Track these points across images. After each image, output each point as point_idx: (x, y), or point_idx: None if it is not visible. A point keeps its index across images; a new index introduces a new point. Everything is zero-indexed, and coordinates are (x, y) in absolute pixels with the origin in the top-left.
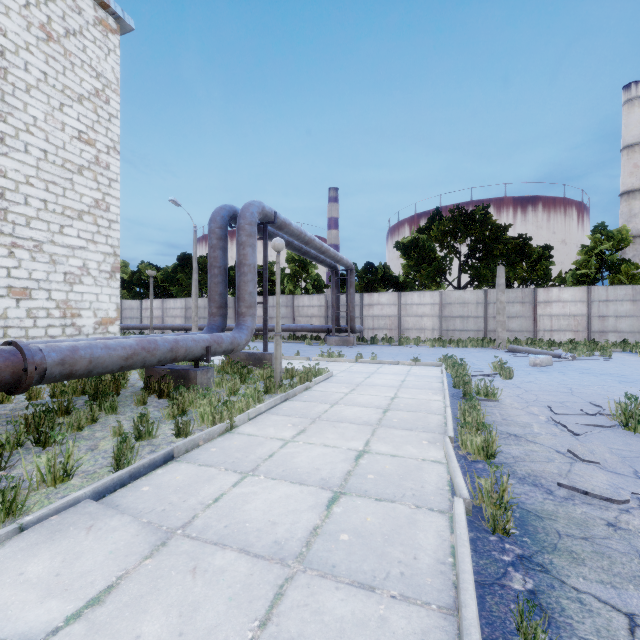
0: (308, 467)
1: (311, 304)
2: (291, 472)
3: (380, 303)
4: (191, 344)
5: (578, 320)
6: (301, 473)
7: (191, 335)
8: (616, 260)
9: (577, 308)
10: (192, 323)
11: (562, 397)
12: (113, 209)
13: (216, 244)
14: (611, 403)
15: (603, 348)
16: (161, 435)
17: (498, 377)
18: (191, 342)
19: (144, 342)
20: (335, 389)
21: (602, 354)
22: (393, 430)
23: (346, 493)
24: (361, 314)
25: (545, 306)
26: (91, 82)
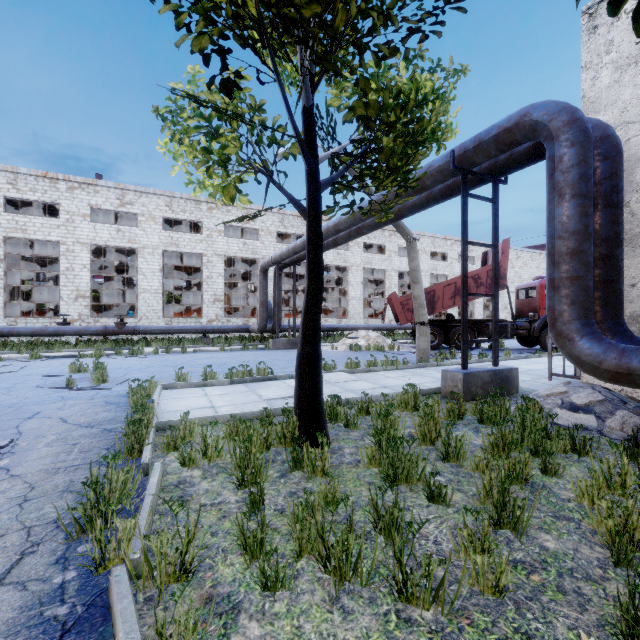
0: None
1: None
2: None
3: None
4: None
5: None
6: None
7: None
8: None
9: None
10: None
11: None
12: None
13: None
14: None
15: None
16: None
17: None
18: None
19: None
20: None
21: None
22: None
23: None
24: None
25: None
26: (542, 271)
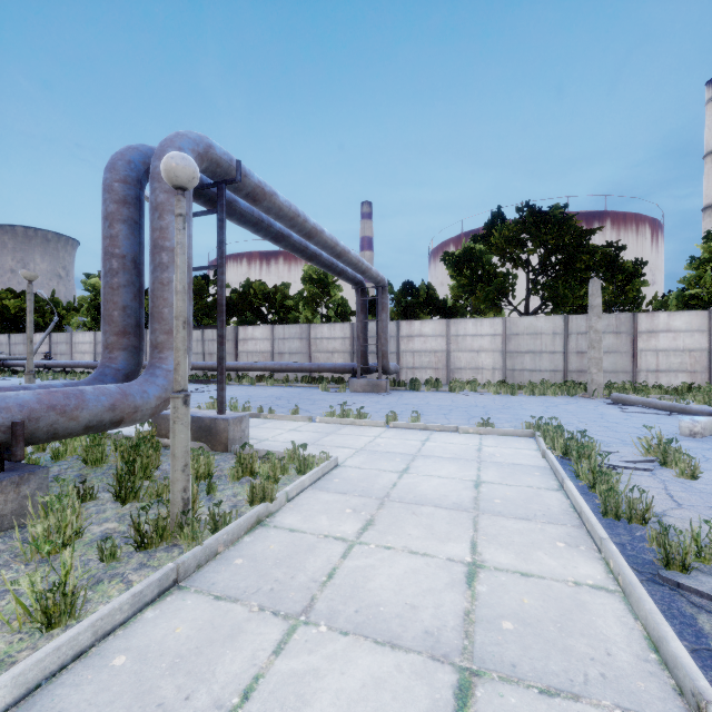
0: None
1: (332, 335)
2: None
3: (423, 334)
4: None
5: (695, 357)
6: None
7: None
8: None
9: (694, 340)
10: None
11: None
12: None
13: (114, 212)
14: None
15: None
16: None
17: (660, 469)
18: None
19: None
20: (327, 521)
21: None
22: None
23: None
24: (398, 349)
25: (648, 337)
26: None
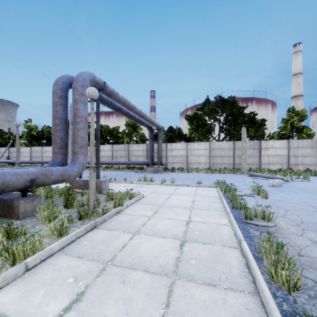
0: None
1: (138, 149)
2: None
3: (176, 148)
4: (11, 178)
5: (283, 158)
6: None
7: (15, 169)
8: (300, 126)
9: (282, 151)
10: (68, 160)
11: None
12: None
13: (57, 101)
14: None
15: (300, 173)
16: None
17: (257, 196)
18: (11, 176)
19: None
20: (141, 212)
21: (304, 177)
22: (193, 287)
23: None
24: (166, 155)
25: (265, 150)
26: None
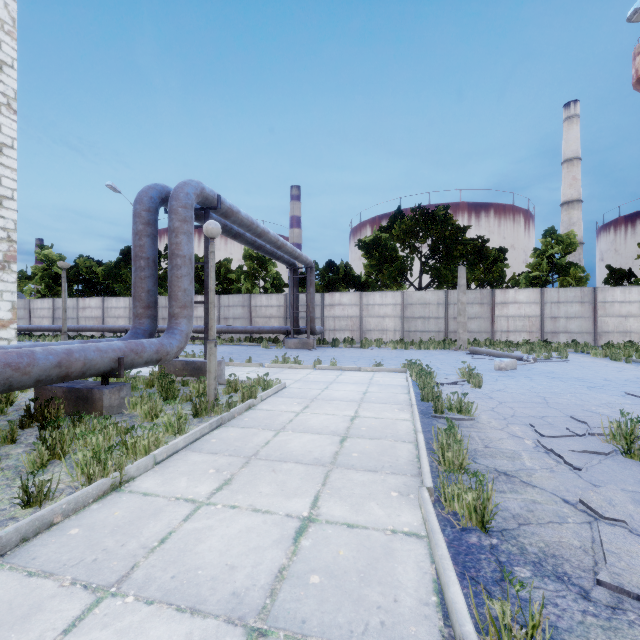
0: (217, 564)
1: (269, 304)
2: (185, 580)
3: (342, 303)
4: (93, 355)
5: (532, 321)
6: (201, 581)
7: (96, 343)
8: (565, 263)
9: (531, 309)
10: None
11: (540, 410)
12: (6, 182)
13: (142, 230)
14: (594, 417)
15: (557, 349)
16: (3, 503)
17: (466, 385)
18: (93, 353)
19: (10, 356)
20: (285, 407)
21: (559, 355)
22: (352, 473)
23: (268, 632)
24: (322, 315)
25: (502, 307)
26: None
